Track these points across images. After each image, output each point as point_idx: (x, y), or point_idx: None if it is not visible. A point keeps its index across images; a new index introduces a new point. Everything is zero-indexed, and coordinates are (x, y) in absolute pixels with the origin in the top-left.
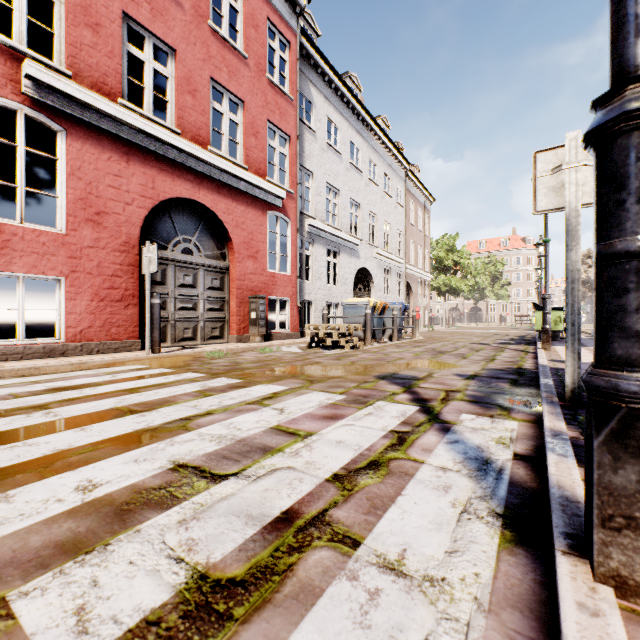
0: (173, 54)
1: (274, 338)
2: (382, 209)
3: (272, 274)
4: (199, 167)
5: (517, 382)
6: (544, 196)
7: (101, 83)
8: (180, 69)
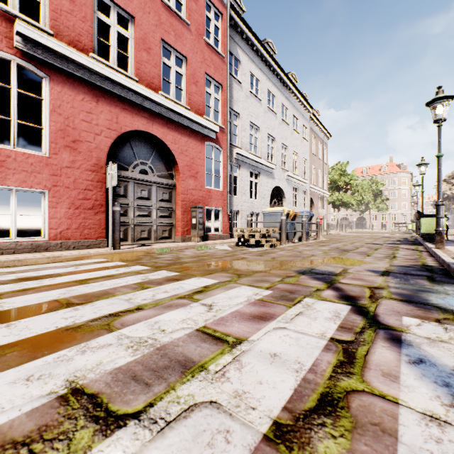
0: (132, 20)
1: (210, 239)
2: (291, 142)
3: (208, 190)
4: (152, 107)
5: (434, 279)
6: None
7: (76, 41)
8: (138, 32)
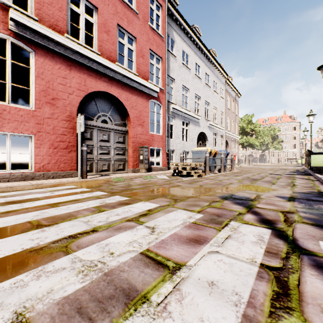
0: (96, 10)
1: (153, 170)
2: (212, 100)
3: (152, 134)
4: (111, 74)
5: None
6: None
7: (55, 25)
8: (100, 19)
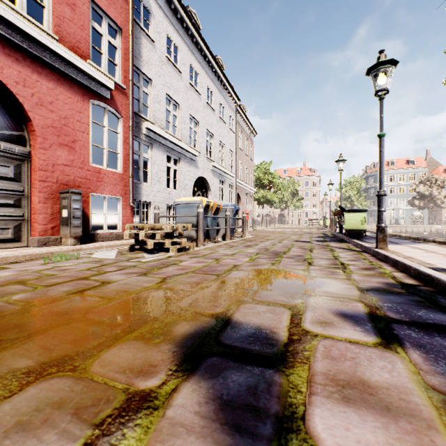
0: None
1: (99, 239)
2: (218, 131)
3: (97, 169)
4: None
5: None
6: None
7: None
8: None
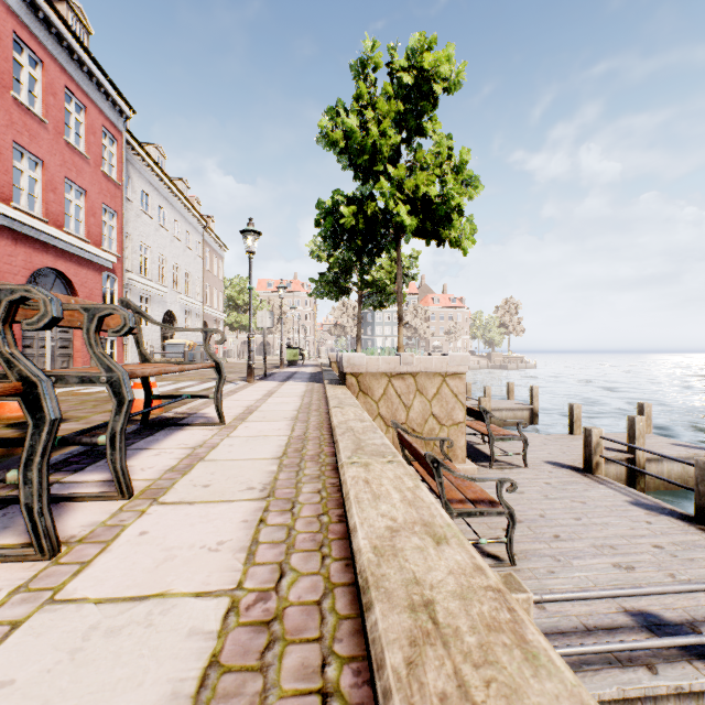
0: (41, 163)
1: None
2: (184, 260)
3: None
4: (60, 245)
5: None
6: (259, 323)
7: (1, 193)
8: (47, 174)
